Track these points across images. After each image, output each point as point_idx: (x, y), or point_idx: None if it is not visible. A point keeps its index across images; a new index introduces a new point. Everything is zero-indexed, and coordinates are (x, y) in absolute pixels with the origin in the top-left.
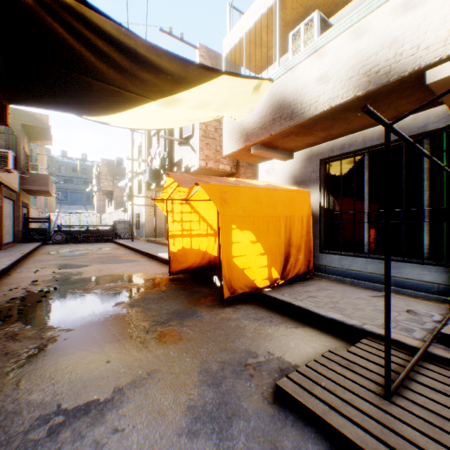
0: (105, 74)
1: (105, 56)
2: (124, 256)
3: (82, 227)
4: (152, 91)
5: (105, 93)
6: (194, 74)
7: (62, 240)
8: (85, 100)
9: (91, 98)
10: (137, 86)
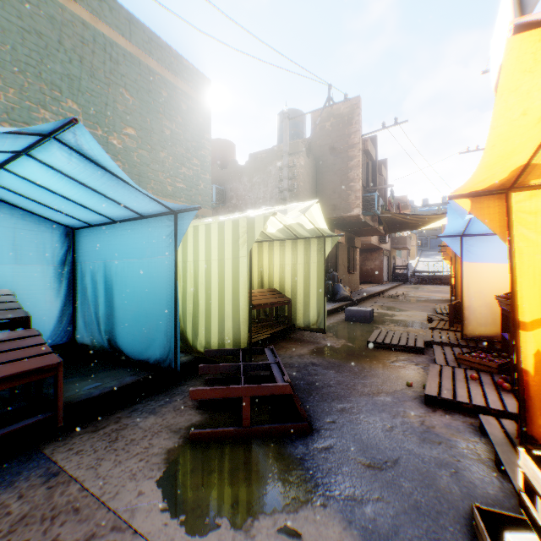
0: (413, 222)
1: (412, 219)
2: (446, 292)
3: (429, 272)
4: (430, 221)
5: (414, 226)
6: (443, 215)
7: (414, 281)
8: (408, 229)
9: (410, 228)
10: (424, 222)
